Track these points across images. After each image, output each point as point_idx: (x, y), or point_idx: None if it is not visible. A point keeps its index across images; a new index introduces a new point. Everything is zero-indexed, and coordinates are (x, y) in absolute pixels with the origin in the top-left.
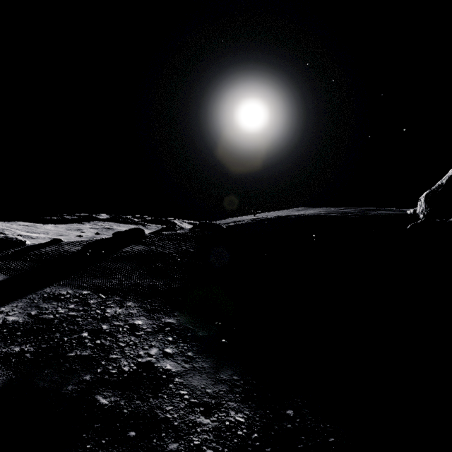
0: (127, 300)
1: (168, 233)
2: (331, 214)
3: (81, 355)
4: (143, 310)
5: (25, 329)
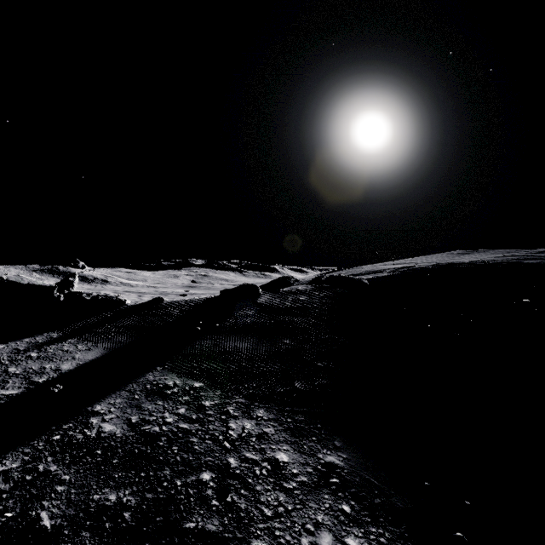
0: (255, 405)
1: (287, 290)
2: (529, 261)
3: (205, 530)
4: (282, 429)
5: (123, 452)
